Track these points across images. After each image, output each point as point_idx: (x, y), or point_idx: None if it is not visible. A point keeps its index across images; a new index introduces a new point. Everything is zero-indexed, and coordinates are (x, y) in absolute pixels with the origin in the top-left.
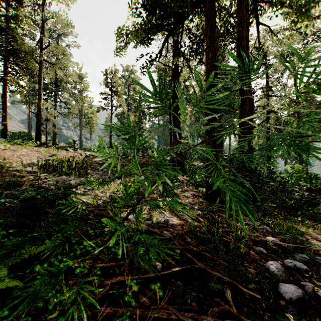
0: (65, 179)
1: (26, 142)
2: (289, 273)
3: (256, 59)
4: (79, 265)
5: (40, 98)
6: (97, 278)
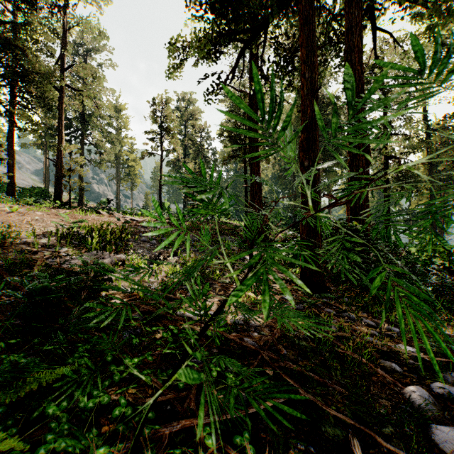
0: (96, 257)
1: (42, 201)
2: (441, 406)
3: (369, 82)
4: (119, 402)
5: (61, 139)
6: (148, 424)
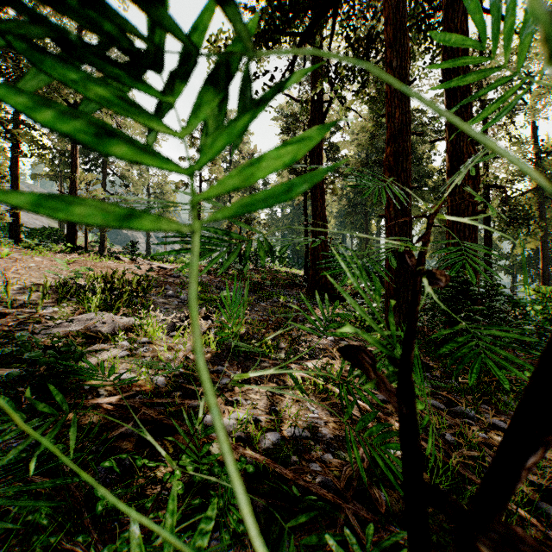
0: (93, 321)
1: (50, 244)
2: None
3: None
4: None
5: (75, 167)
6: None
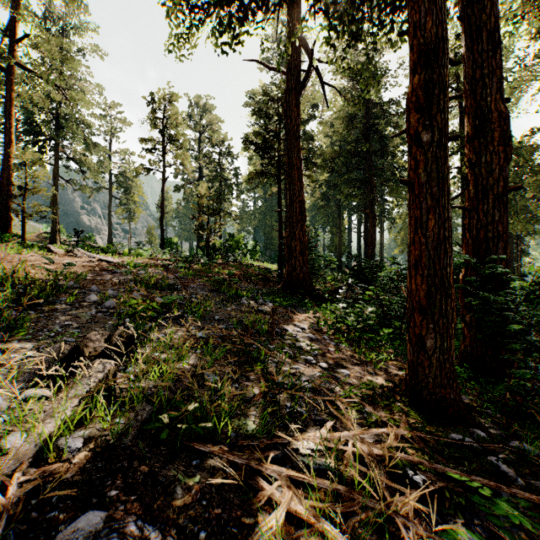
0: None
1: None
2: None
3: None
4: None
5: (9, 143)
6: None
